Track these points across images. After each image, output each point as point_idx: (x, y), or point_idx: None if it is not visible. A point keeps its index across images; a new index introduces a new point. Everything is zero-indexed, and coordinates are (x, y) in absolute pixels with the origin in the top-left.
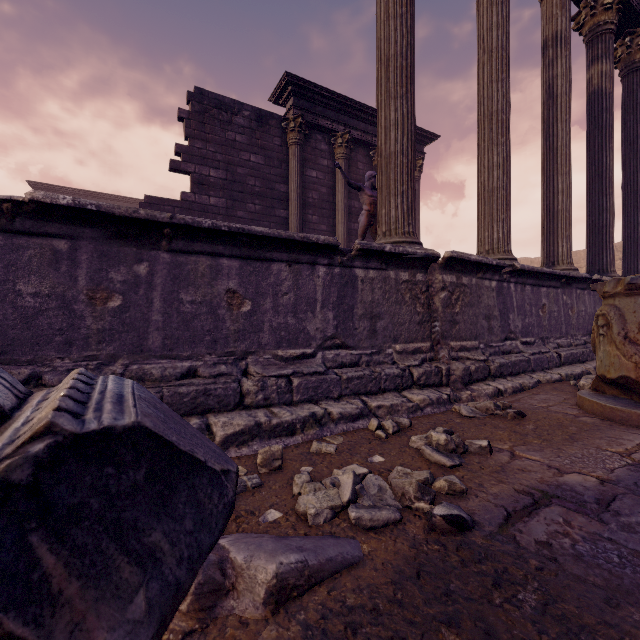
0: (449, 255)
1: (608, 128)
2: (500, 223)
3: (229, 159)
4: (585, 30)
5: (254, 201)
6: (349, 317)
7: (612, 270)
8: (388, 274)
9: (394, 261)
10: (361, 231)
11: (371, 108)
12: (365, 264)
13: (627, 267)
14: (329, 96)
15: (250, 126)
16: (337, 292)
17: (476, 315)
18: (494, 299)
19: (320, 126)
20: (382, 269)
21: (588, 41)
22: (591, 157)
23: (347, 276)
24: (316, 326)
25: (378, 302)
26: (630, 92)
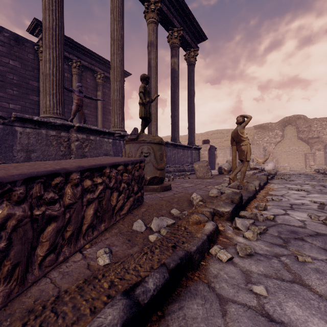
0: (78, 125)
1: (176, 84)
2: (118, 115)
3: None
4: (170, 43)
5: (13, 88)
6: (10, 150)
7: (178, 139)
8: (41, 131)
9: (44, 125)
10: (73, 113)
11: (93, 52)
12: (23, 125)
13: (189, 139)
14: (66, 39)
15: (9, 43)
16: (0, 137)
17: (99, 153)
18: (110, 147)
19: None
20: (36, 128)
21: (171, 48)
22: (171, 94)
23: (9, 130)
24: None
25: (33, 144)
26: (189, 72)
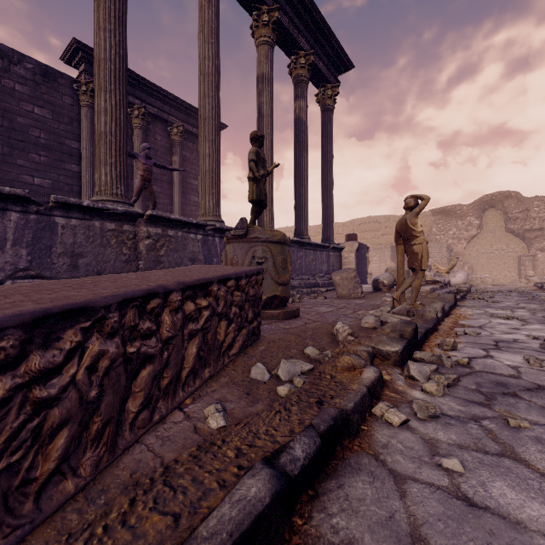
0: (150, 213)
1: (304, 143)
2: (211, 195)
3: (6, 106)
4: (293, 76)
5: (39, 152)
6: (47, 254)
7: (306, 234)
8: (93, 223)
9: (99, 214)
10: (136, 192)
11: (166, 91)
12: (66, 214)
13: (323, 233)
14: None
15: (34, 79)
16: (33, 234)
17: (181, 258)
18: (199, 247)
19: None
20: (86, 219)
21: (294, 84)
22: (295, 160)
23: (46, 222)
24: (6, 260)
25: (81, 244)
26: (324, 123)
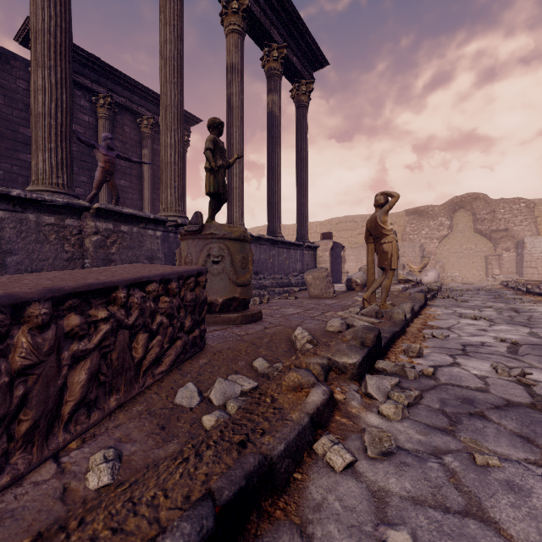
0: (97, 206)
1: (277, 139)
2: (173, 189)
3: None
4: (265, 69)
5: None
6: None
7: (279, 232)
8: (26, 216)
9: (33, 206)
10: (95, 185)
11: (134, 80)
12: None
13: (298, 232)
14: (87, 57)
15: None
16: None
17: (137, 256)
18: (159, 245)
19: (78, 82)
20: (17, 211)
21: (267, 77)
22: (268, 156)
23: None
24: None
25: (10, 240)
26: (299, 119)
